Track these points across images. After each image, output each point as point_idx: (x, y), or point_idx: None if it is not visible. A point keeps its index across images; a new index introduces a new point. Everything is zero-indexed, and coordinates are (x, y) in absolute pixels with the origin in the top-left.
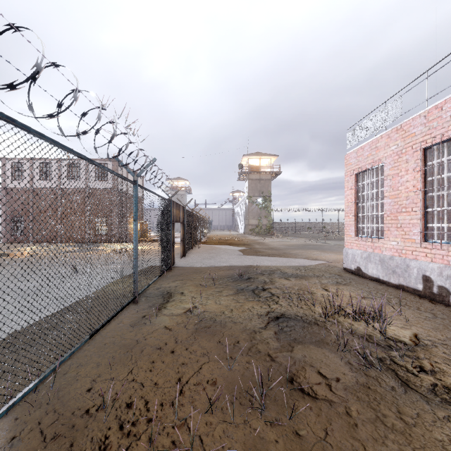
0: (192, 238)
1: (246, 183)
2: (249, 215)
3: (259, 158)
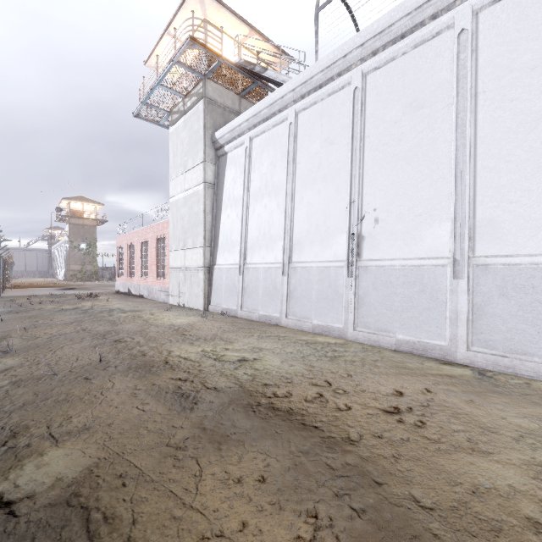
0: (4, 281)
1: (67, 227)
2: (71, 260)
3: (83, 204)
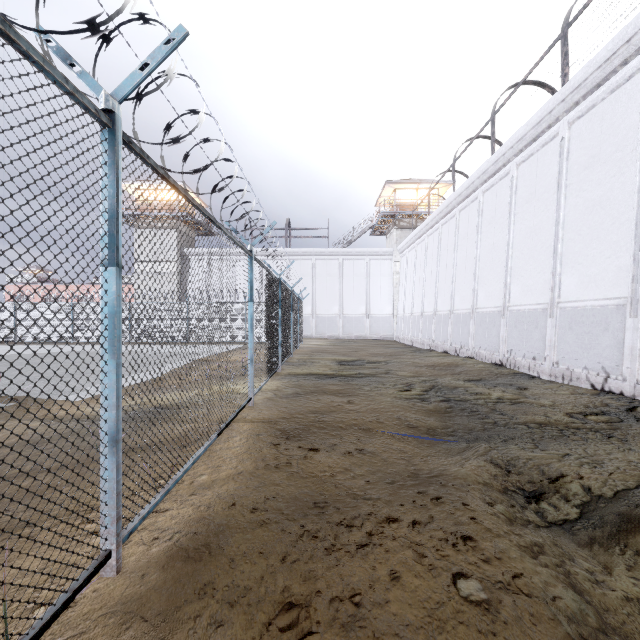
0: None
1: None
2: None
3: None
